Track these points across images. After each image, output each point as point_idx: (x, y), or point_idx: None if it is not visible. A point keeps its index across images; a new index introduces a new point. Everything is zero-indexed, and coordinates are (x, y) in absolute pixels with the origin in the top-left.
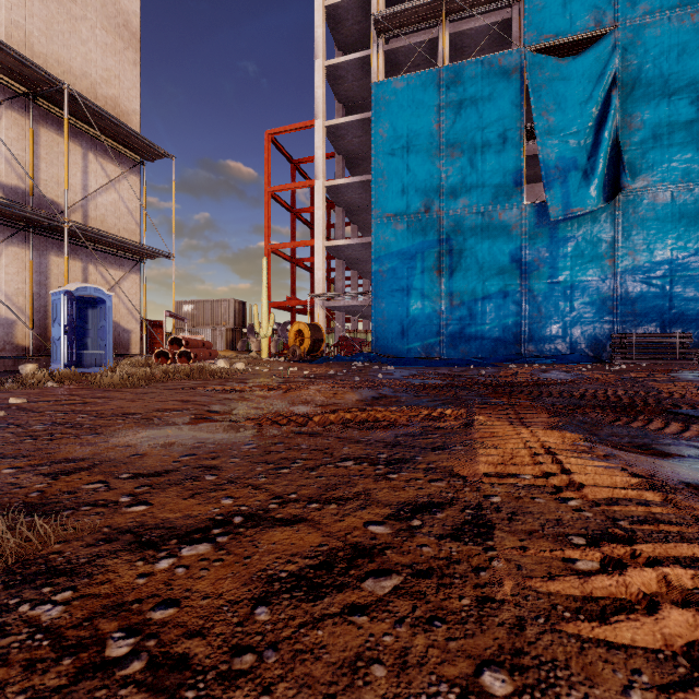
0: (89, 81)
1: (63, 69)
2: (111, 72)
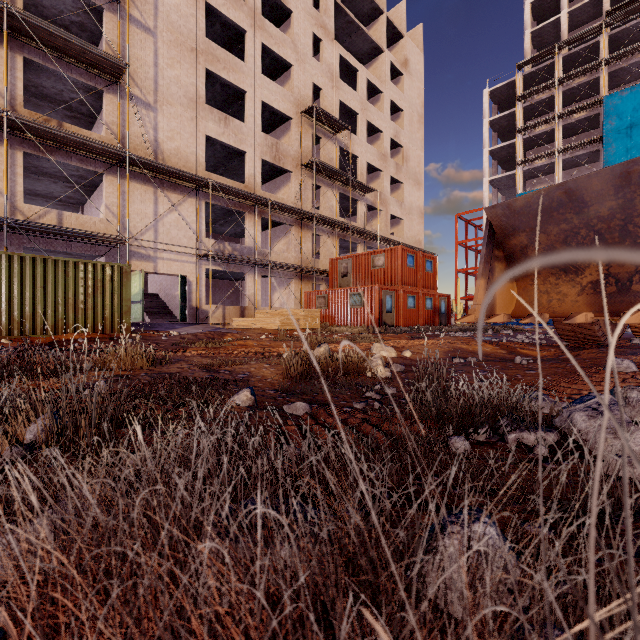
0: (415, 237)
1: (411, 238)
2: (418, 231)
